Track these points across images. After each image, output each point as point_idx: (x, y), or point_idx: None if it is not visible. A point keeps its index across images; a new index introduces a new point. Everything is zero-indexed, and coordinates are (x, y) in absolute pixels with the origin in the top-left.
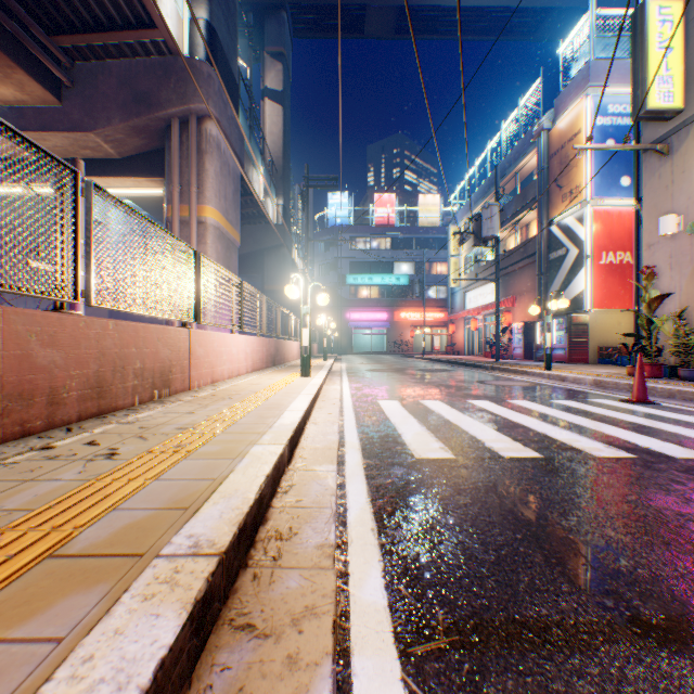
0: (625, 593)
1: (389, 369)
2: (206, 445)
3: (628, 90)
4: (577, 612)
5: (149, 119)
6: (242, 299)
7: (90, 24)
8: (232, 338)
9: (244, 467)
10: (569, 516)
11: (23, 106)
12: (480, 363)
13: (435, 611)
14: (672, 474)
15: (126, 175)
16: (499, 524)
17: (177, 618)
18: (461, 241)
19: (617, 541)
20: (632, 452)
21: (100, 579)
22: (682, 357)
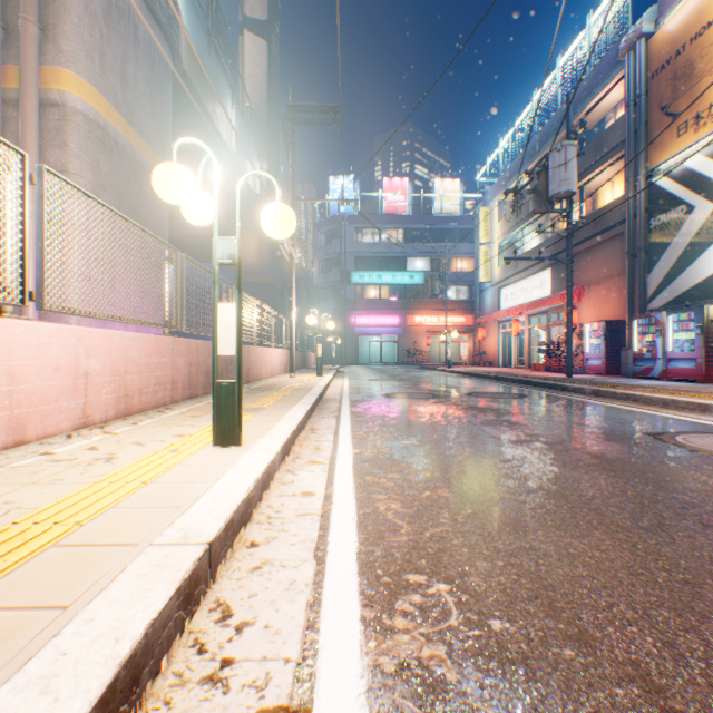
0: None
1: (419, 392)
2: None
3: None
4: None
5: None
6: (39, 217)
7: None
8: None
9: None
10: None
11: None
12: (563, 383)
13: None
14: None
15: None
16: None
17: None
18: (518, 201)
19: None
20: None
21: None
22: None
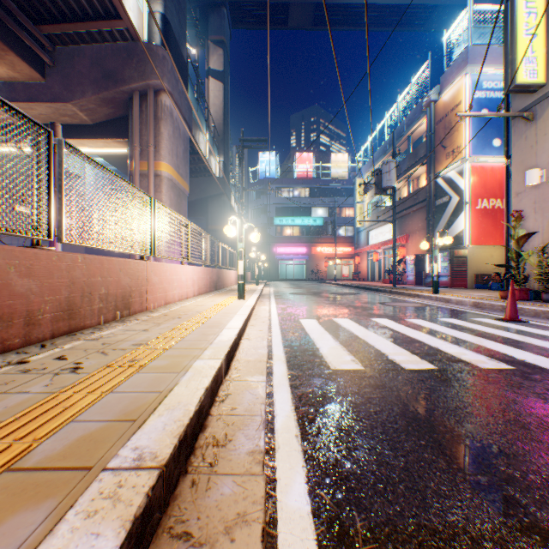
0: (521, 499)
1: (308, 292)
2: (156, 359)
3: (499, 70)
4: (481, 518)
5: (115, 92)
6: (190, 237)
7: (68, 16)
8: (182, 268)
9: (187, 381)
10: (465, 423)
11: (14, 82)
12: (381, 288)
13: (353, 517)
14: (547, 384)
15: (97, 137)
16: (405, 430)
17: (115, 538)
18: (365, 190)
19: (508, 447)
20: (511, 364)
21: (49, 494)
22: (545, 283)
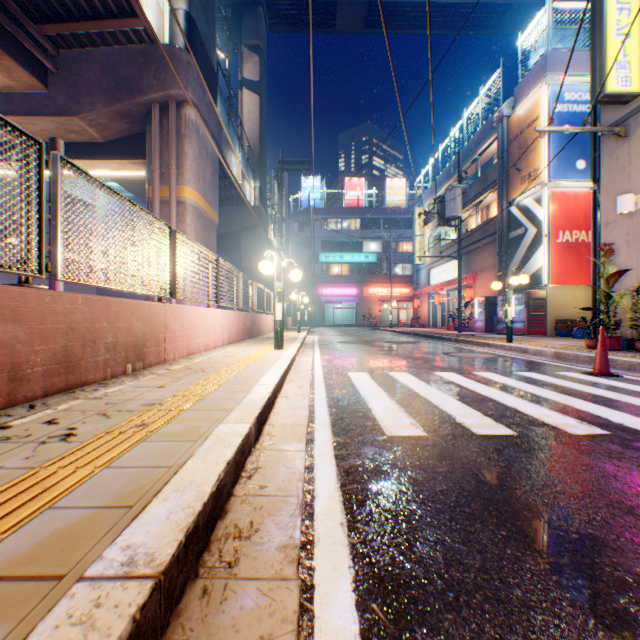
0: (638, 615)
1: (359, 341)
2: (169, 424)
3: (583, 79)
4: None
5: (131, 104)
6: (218, 275)
7: (74, 13)
8: (208, 312)
9: (205, 452)
10: (555, 507)
11: (11, 92)
12: (444, 336)
13: None
14: None
15: (110, 157)
16: (480, 516)
17: None
18: (426, 221)
19: (614, 540)
20: (606, 429)
21: None
22: (639, 330)
